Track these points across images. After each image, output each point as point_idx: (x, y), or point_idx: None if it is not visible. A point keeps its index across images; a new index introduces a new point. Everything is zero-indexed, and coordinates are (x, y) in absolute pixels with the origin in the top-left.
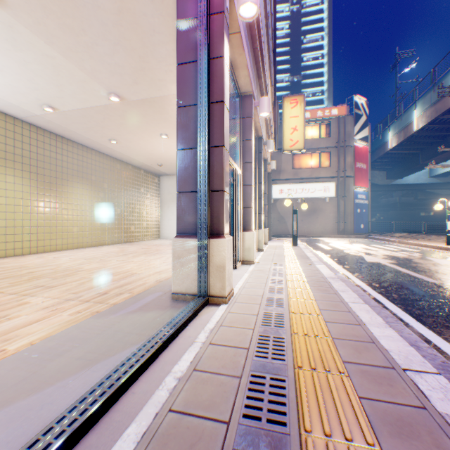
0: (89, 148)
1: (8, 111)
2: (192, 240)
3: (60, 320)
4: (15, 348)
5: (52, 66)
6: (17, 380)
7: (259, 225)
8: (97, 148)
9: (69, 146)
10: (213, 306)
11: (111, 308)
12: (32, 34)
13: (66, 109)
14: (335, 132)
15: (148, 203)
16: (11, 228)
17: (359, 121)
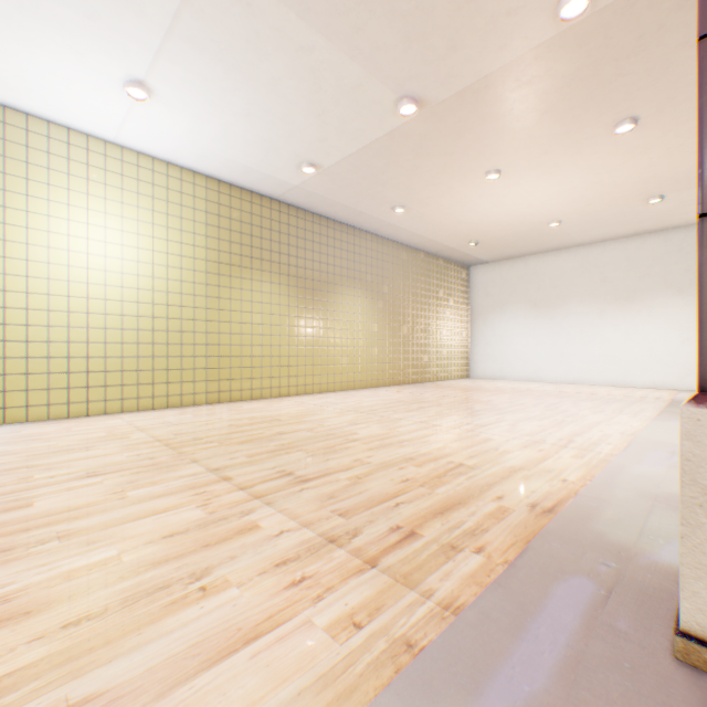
0: (360, 232)
1: (261, 190)
2: None
3: (298, 655)
4: None
5: (307, 73)
6: None
7: None
8: (370, 228)
9: (333, 232)
10: None
11: (441, 635)
12: (276, 5)
13: (329, 163)
14: None
15: (446, 316)
16: (265, 358)
17: None
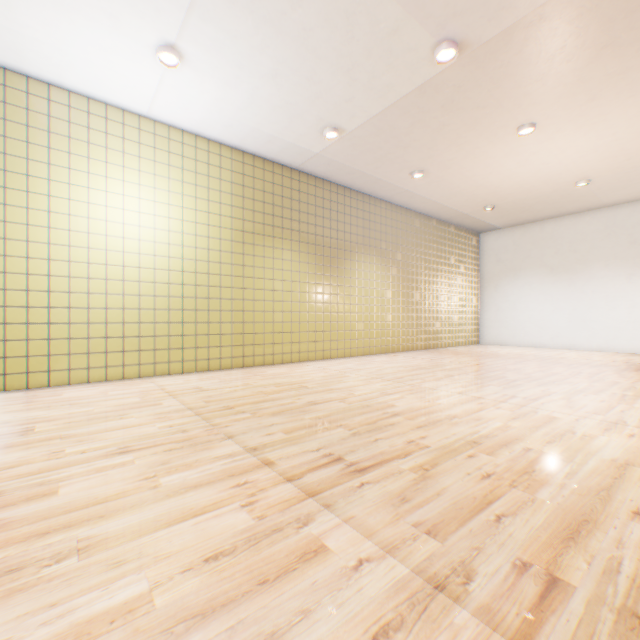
0: (374, 200)
1: (282, 160)
2: None
3: None
4: None
5: (340, 19)
6: None
7: None
8: (385, 196)
9: (349, 200)
10: None
11: None
12: None
13: (352, 126)
14: None
15: (456, 282)
16: (285, 324)
17: None
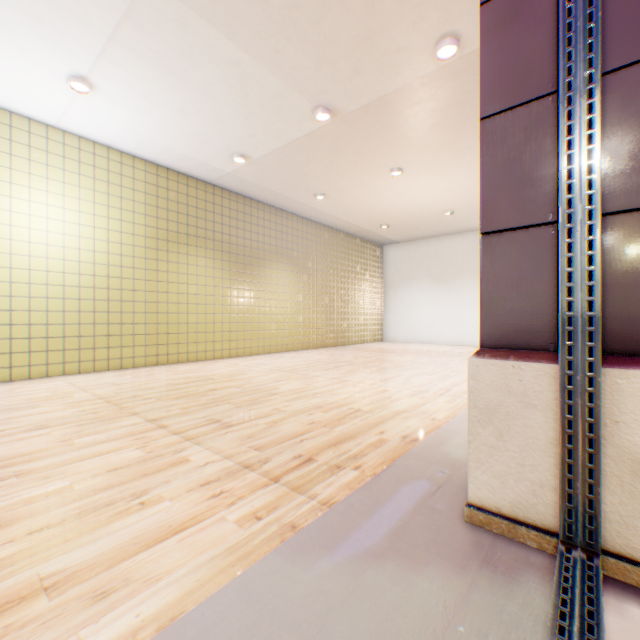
0: (287, 214)
1: (196, 175)
2: (528, 367)
3: (213, 538)
4: None
5: (236, 82)
6: None
7: None
8: (296, 211)
9: (263, 213)
10: (630, 600)
11: (317, 519)
12: (207, 27)
13: (257, 155)
14: None
15: (363, 288)
16: (200, 325)
17: None
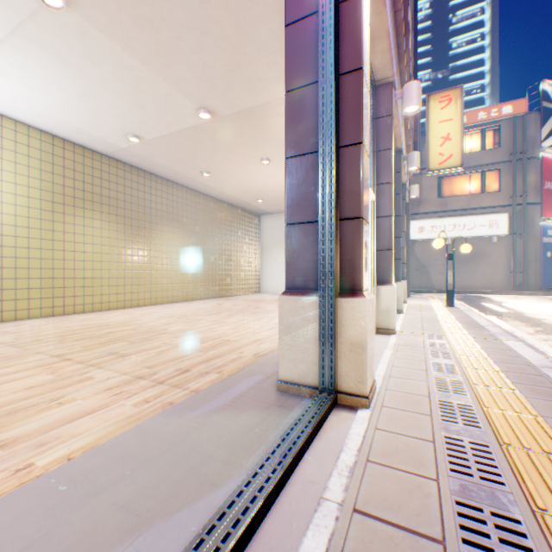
0: (180, 185)
1: (94, 147)
2: (308, 300)
3: (119, 413)
4: (44, 463)
5: (132, 81)
6: (14, 549)
7: (397, 276)
8: (188, 184)
9: (158, 184)
10: (344, 410)
11: (189, 398)
12: (108, 39)
13: (152, 137)
14: (507, 140)
15: (245, 249)
16: (98, 280)
17: (550, 119)
